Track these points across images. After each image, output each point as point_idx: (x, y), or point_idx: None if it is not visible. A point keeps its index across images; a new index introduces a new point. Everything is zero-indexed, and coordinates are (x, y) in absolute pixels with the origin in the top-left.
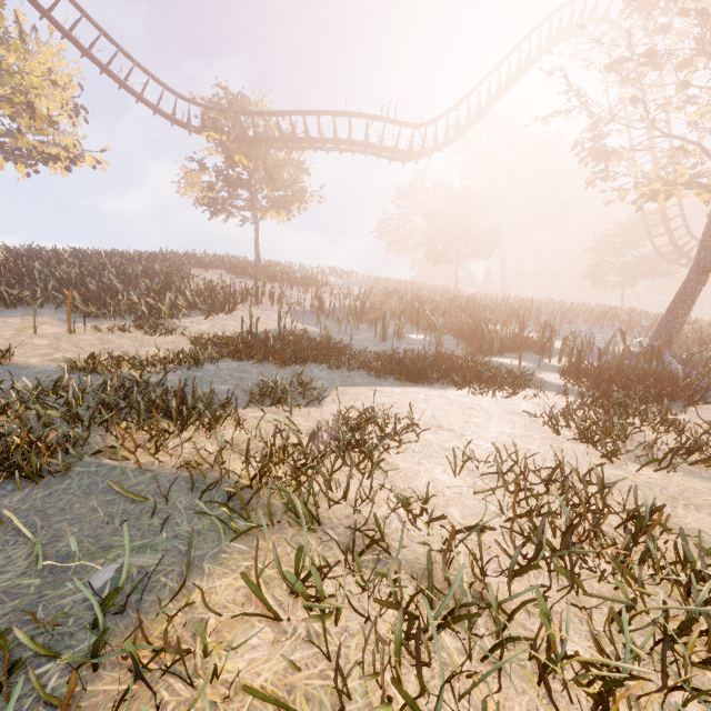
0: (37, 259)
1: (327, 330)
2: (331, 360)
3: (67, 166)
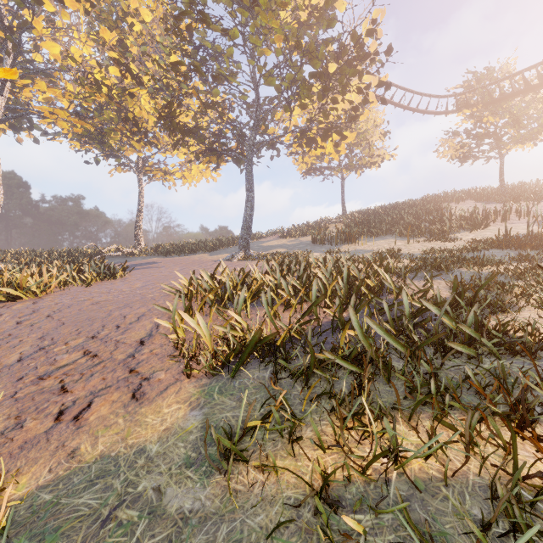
0: (370, 215)
1: None
2: None
3: (379, 165)
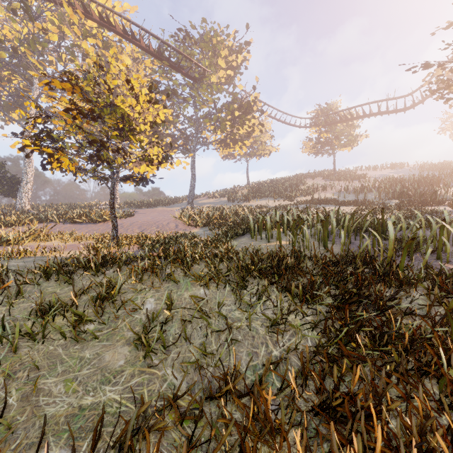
0: (263, 185)
1: (331, 196)
2: (326, 203)
3: (269, 155)
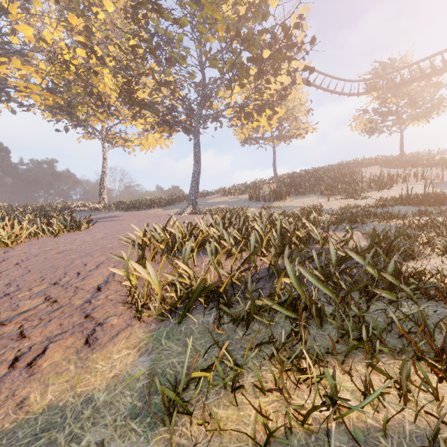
0: (297, 177)
1: None
2: None
3: (304, 136)
